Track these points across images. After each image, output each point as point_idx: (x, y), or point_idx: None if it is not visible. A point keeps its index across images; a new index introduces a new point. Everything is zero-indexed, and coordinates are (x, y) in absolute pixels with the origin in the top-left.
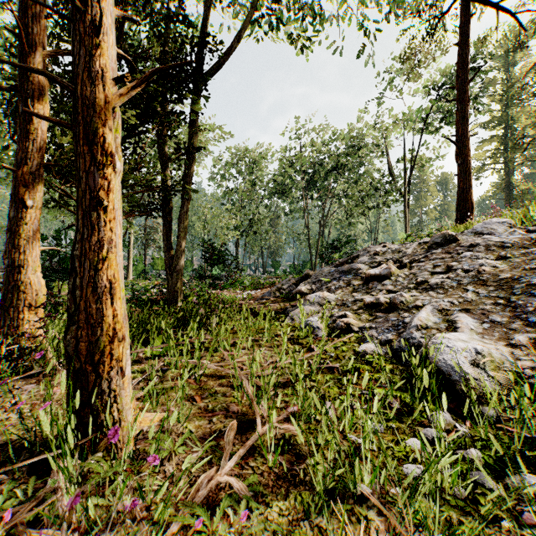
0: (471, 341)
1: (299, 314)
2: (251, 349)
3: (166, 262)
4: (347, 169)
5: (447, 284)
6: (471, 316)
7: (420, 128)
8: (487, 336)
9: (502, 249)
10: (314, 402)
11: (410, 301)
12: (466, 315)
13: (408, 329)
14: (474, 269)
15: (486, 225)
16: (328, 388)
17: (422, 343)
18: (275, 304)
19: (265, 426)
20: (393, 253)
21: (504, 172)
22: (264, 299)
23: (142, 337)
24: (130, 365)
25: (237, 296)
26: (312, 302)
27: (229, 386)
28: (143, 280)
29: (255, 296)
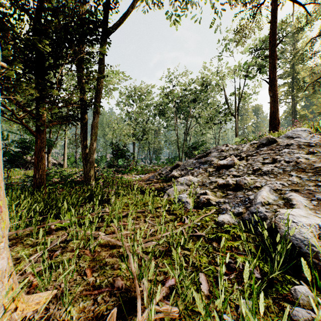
0: (309, 216)
1: (173, 191)
2: (139, 219)
3: (82, 156)
4: (201, 100)
5: (276, 171)
6: (300, 195)
7: (244, 76)
8: (317, 211)
9: (309, 147)
10: (188, 272)
11: (251, 183)
12: (296, 194)
13: (254, 204)
14: (293, 160)
15: (294, 132)
16: (199, 257)
17: (266, 216)
18: (156, 184)
19: (145, 311)
20: (233, 150)
21: (292, 104)
22: (149, 180)
23: (53, 213)
24: (5, 258)
25: (132, 178)
26: (182, 183)
27: (118, 256)
28: (74, 168)
29: (144, 178)
